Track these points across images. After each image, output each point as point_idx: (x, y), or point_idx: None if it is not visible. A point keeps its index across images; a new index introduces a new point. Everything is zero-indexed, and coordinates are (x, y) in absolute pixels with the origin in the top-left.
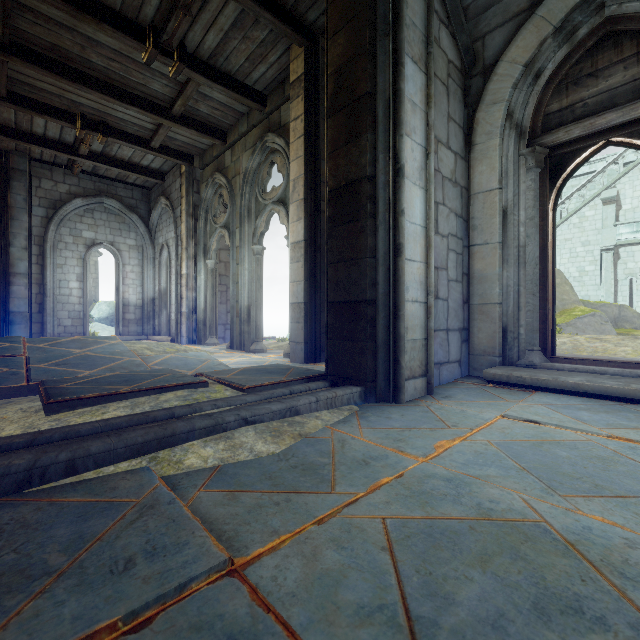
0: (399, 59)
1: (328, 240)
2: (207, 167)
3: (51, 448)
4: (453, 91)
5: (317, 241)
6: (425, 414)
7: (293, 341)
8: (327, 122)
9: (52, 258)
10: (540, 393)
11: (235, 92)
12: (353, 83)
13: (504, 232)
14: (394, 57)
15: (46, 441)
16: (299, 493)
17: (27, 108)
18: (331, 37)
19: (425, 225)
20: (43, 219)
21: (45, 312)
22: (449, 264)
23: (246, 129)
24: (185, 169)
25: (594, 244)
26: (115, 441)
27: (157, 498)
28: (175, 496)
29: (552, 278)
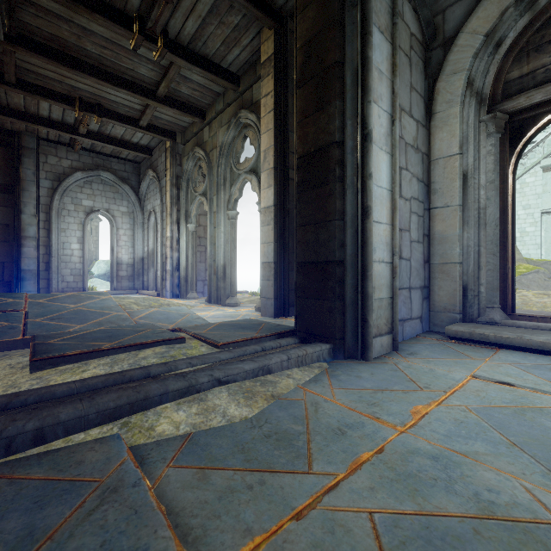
0: (367, 28)
1: (297, 204)
2: (188, 142)
3: (21, 415)
4: (415, 62)
5: (286, 206)
6: (394, 373)
7: (264, 297)
8: (296, 93)
9: (57, 223)
10: (505, 351)
11: (212, 73)
12: (322, 53)
13: (464, 195)
14: (362, 26)
15: (20, 404)
16: (274, 472)
17: (33, 93)
18: (300, 12)
19: (391, 188)
20: (49, 190)
21: (51, 270)
22: (411, 226)
23: (222, 107)
24: (169, 145)
25: (534, 207)
26: (86, 407)
27: (122, 477)
28: (141, 475)
29: (512, 239)
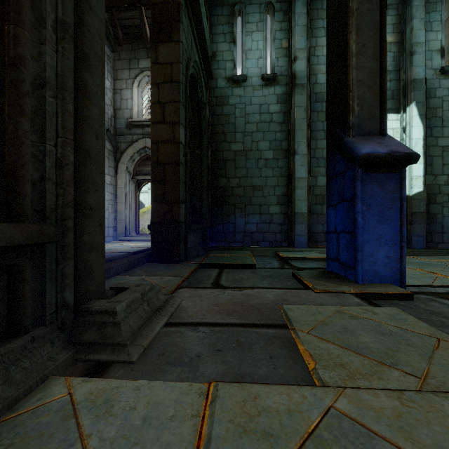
0: None
1: None
2: None
3: None
4: (111, 158)
5: None
6: None
7: None
8: None
9: None
10: (130, 241)
11: None
12: None
13: (126, 200)
14: None
15: None
16: None
17: None
18: None
19: None
20: None
21: None
22: (109, 208)
23: None
24: None
25: None
26: None
27: None
28: None
29: (138, 213)
